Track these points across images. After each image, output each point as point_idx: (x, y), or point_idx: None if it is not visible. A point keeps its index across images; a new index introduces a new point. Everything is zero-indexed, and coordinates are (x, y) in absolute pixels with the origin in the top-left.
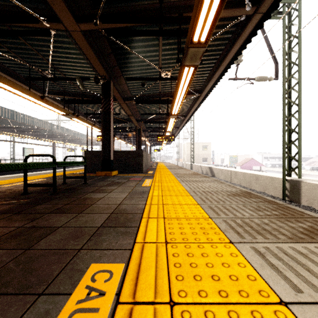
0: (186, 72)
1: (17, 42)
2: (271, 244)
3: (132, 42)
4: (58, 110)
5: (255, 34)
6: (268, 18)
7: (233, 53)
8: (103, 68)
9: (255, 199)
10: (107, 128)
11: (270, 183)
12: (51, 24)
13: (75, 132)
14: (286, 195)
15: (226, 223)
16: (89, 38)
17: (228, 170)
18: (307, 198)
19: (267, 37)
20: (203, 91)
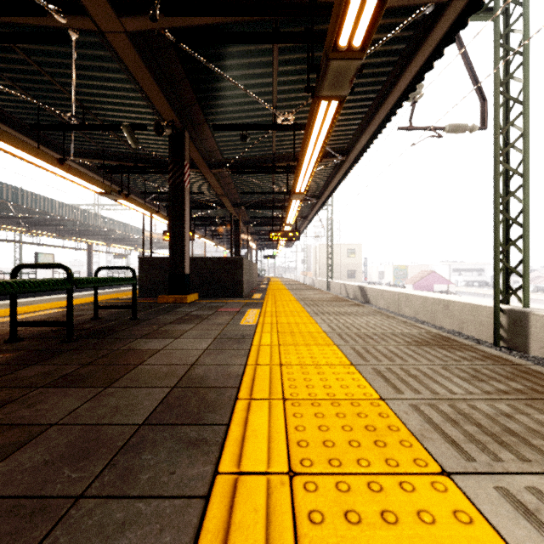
0: (323, 111)
1: (12, 58)
2: (542, 478)
3: (223, 59)
4: (92, 185)
5: (451, 40)
6: (478, 8)
7: (408, 80)
8: (170, 106)
9: (463, 354)
10: (178, 217)
11: (470, 315)
12: (70, 18)
13: (126, 226)
14: (502, 337)
15: (419, 413)
16: (143, 49)
17: (394, 292)
18: (542, 344)
19: (467, 52)
20: (351, 152)
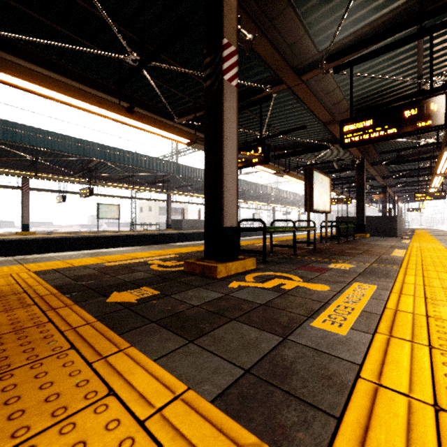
0: (446, 153)
1: None
2: None
3: None
4: None
5: None
6: None
7: None
8: (360, 153)
9: None
10: (360, 198)
11: None
12: (334, 145)
13: (296, 195)
14: None
15: None
16: None
17: None
18: None
19: None
20: None
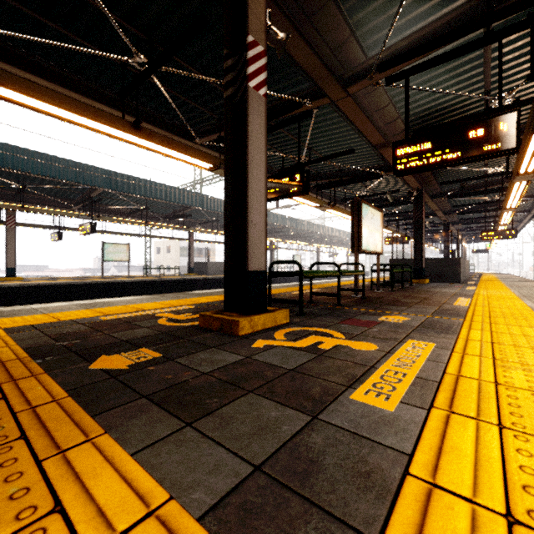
0: (518, 184)
1: None
2: None
3: None
4: None
5: None
6: None
7: None
8: (418, 184)
9: None
10: (417, 237)
11: None
12: (388, 173)
13: (344, 233)
14: None
15: (527, 299)
16: None
17: None
18: None
19: None
20: None
